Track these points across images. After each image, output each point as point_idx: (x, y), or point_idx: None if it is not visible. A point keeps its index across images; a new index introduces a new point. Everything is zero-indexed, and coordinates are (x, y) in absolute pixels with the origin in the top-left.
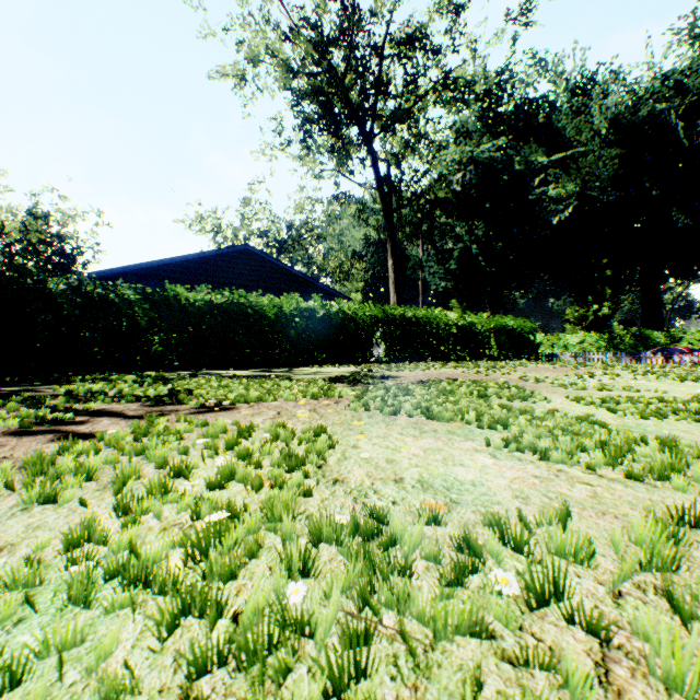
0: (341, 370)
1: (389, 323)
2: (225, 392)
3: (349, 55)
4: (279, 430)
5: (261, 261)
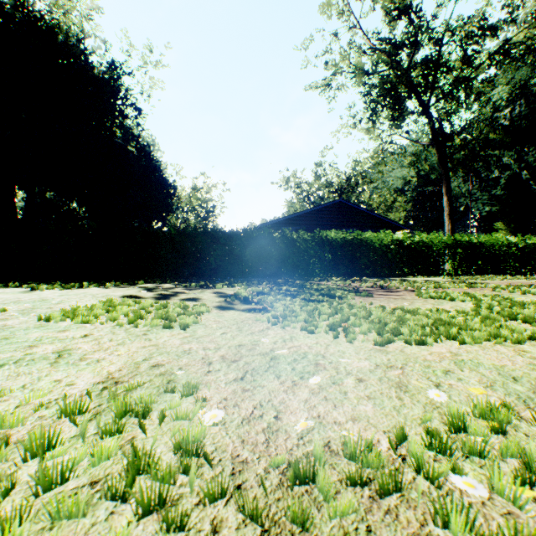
0: (434, 279)
1: (457, 247)
2: (408, 285)
3: (413, 52)
4: (480, 294)
5: (348, 208)
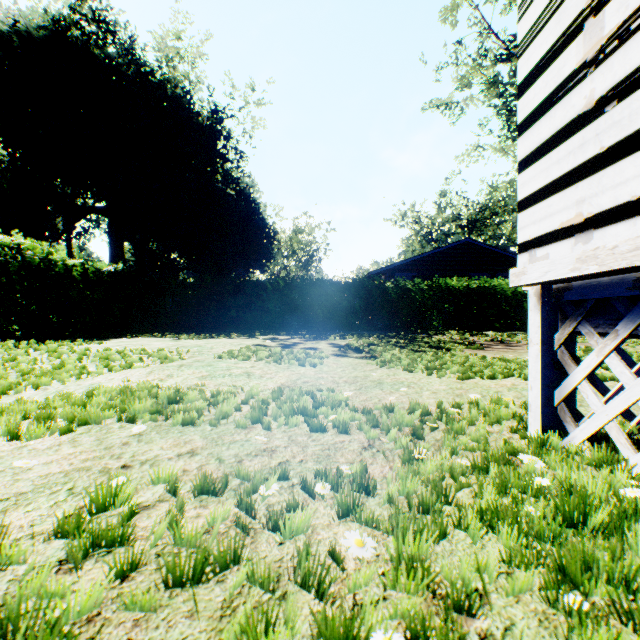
0: None
1: None
2: None
3: None
4: None
5: (477, 249)
